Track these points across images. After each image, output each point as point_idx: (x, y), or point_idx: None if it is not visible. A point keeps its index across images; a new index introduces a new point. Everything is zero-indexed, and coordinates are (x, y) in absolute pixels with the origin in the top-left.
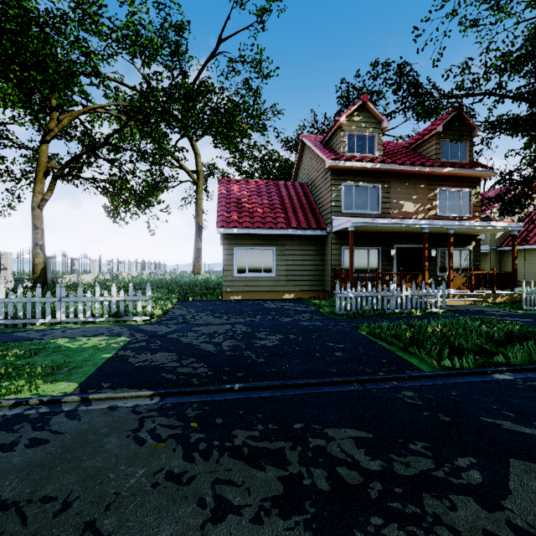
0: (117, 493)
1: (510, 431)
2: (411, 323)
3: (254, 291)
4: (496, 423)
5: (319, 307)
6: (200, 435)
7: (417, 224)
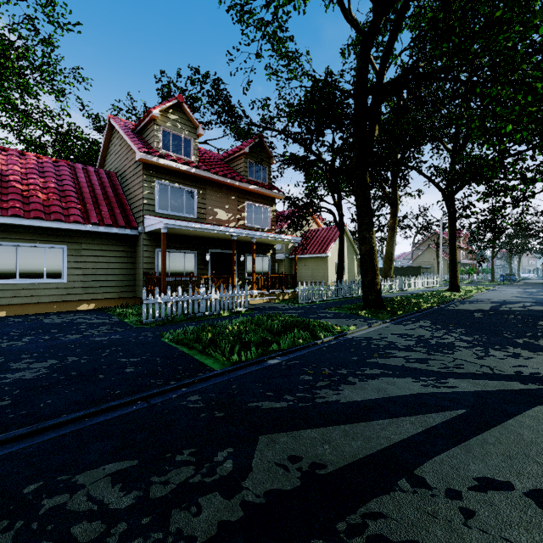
0: None
1: (266, 410)
2: (215, 324)
3: (30, 304)
4: (258, 405)
5: (124, 317)
6: None
7: (227, 232)
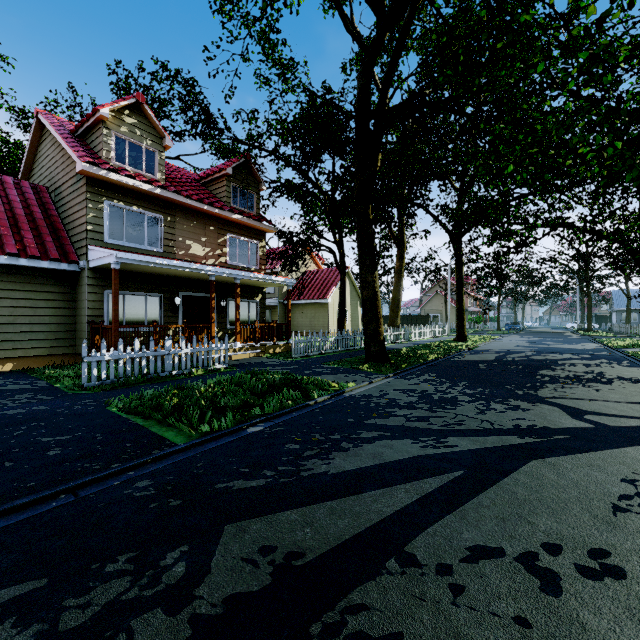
0: None
1: (238, 491)
2: (183, 386)
3: None
4: (229, 486)
5: (56, 381)
6: None
7: (203, 270)
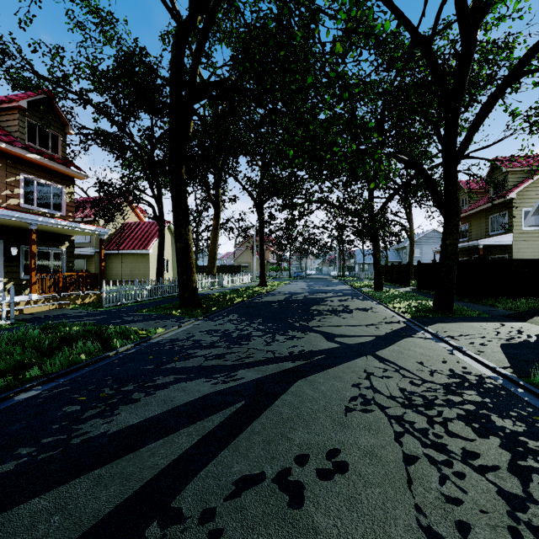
0: None
1: None
2: None
3: None
4: None
5: None
6: None
7: None
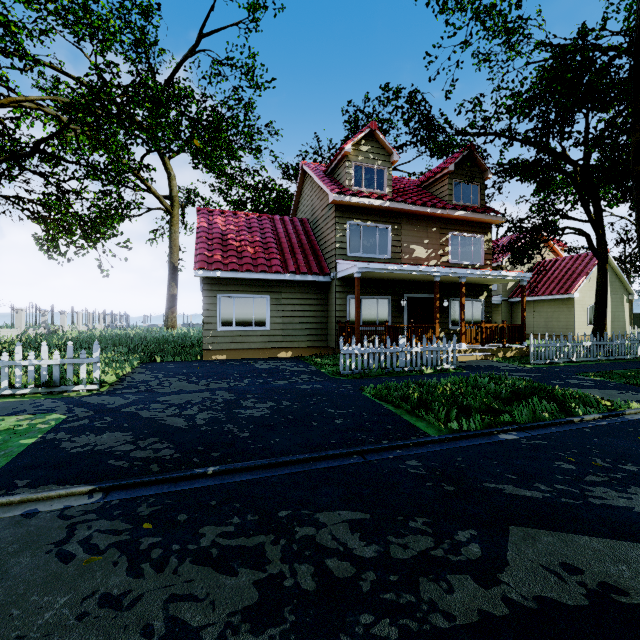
0: (22, 637)
1: (511, 496)
2: (420, 382)
3: (243, 349)
4: (498, 488)
5: (321, 367)
6: (155, 539)
7: (428, 272)
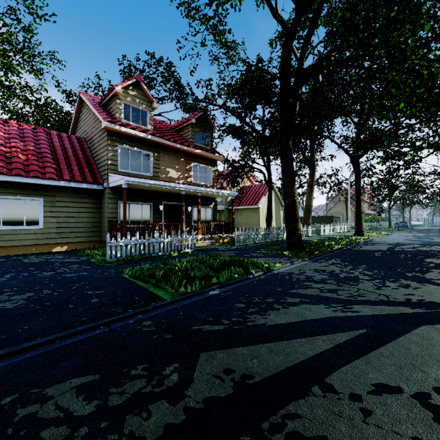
0: None
1: (207, 332)
2: (167, 263)
3: (12, 246)
4: (200, 328)
5: (92, 257)
6: None
7: (177, 187)
